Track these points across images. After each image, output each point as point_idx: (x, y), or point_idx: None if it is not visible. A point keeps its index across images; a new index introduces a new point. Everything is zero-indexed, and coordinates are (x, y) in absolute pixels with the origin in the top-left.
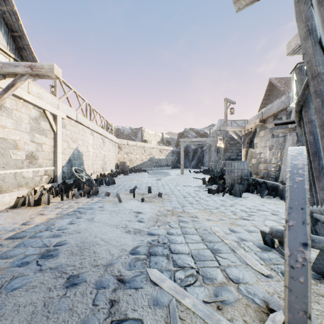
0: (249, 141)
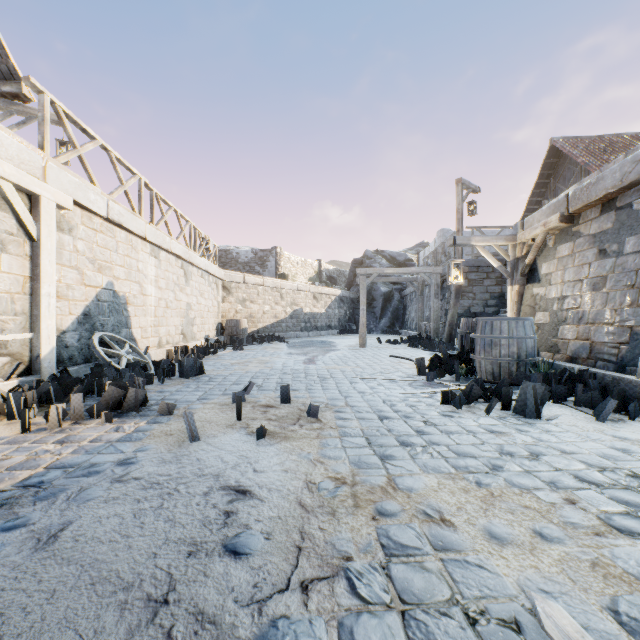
0: (528, 270)
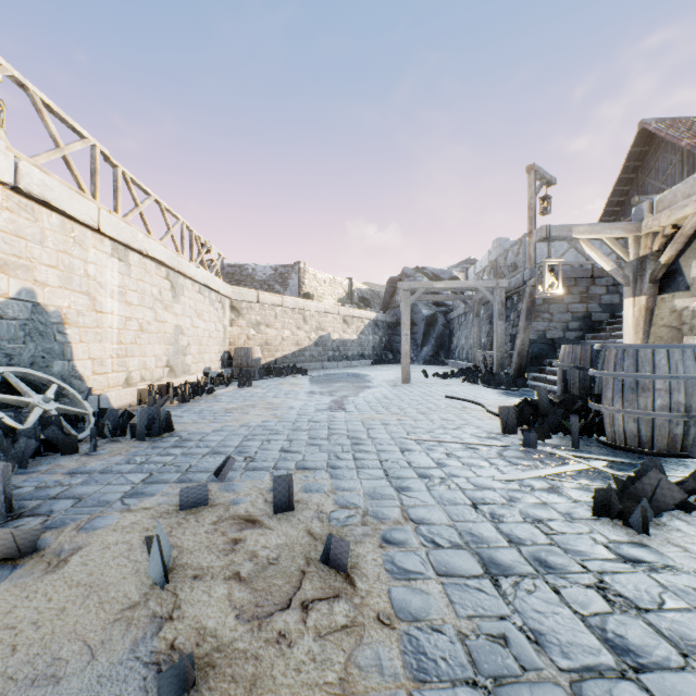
0: (662, 273)
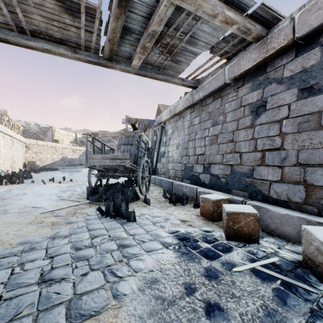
0: None
